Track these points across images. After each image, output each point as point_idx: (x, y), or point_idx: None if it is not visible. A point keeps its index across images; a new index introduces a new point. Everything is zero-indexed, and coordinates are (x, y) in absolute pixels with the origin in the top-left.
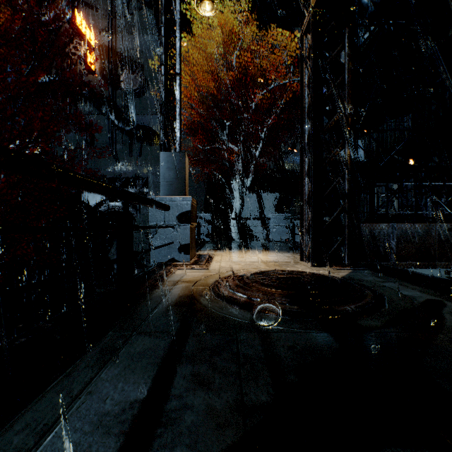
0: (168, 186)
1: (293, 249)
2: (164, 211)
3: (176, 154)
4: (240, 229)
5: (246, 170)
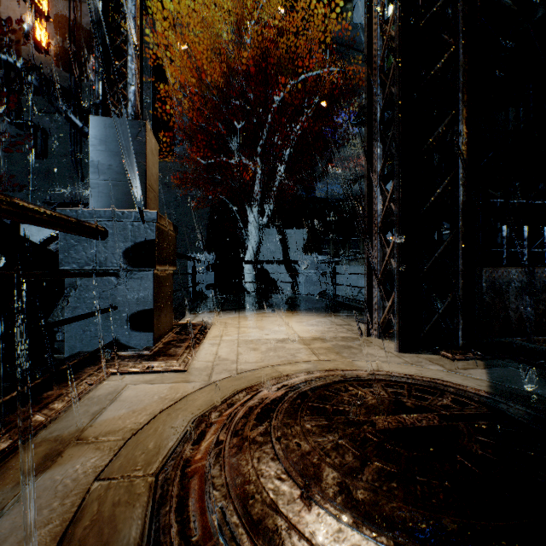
0: (107, 189)
1: (339, 308)
2: (96, 240)
3: (126, 123)
4: (257, 277)
5: (265, 197)
